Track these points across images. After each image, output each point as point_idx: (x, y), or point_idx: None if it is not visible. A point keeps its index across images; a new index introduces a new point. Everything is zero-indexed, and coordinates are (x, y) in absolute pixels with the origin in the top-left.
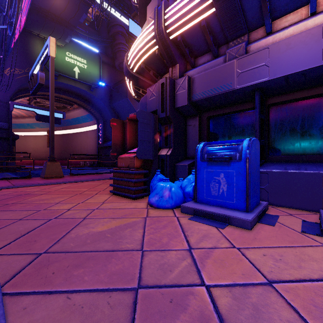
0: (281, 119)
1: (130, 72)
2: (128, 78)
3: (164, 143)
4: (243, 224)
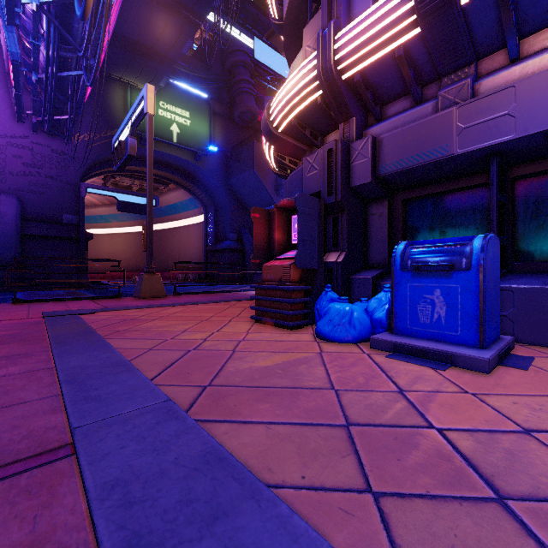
0: (536, 201)
1: (274, 132)
2: (269, 142)
3: (332, 243)
4: (475, 365)
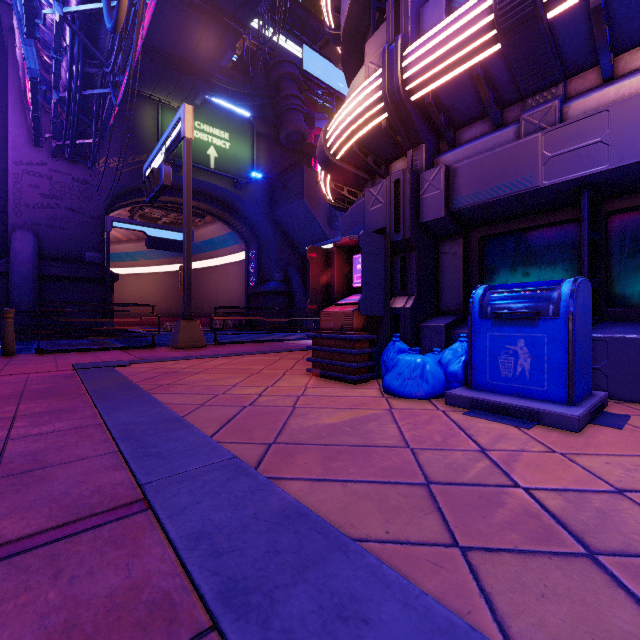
0: (633, 239)
1: (331, 160)
2: (326, 170)
3: (399, 286)
4: (564, 423)
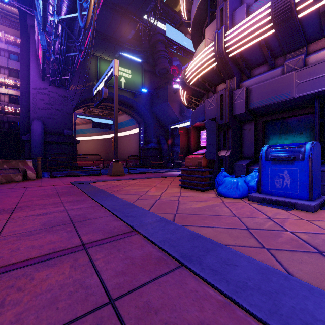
0: None
1: (187, 85)
2: (184, 90)
3: (222, 145)
4: (307, 208)
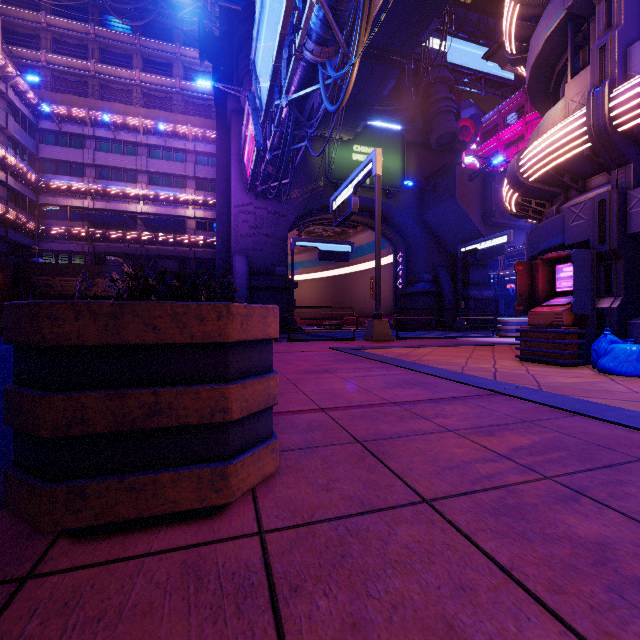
0: None
1: (524, 182)
2: (516, 190)
3: (603, 289)
4: None
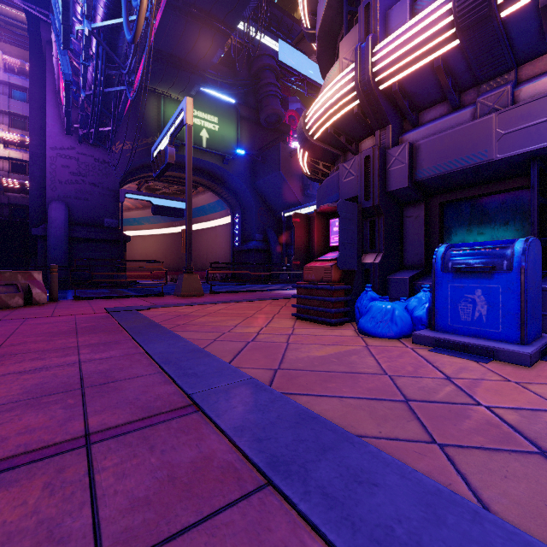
0: None
1: (309, 140)
2: (304, 148)
3: (369, 245)
4: (517, 359)
